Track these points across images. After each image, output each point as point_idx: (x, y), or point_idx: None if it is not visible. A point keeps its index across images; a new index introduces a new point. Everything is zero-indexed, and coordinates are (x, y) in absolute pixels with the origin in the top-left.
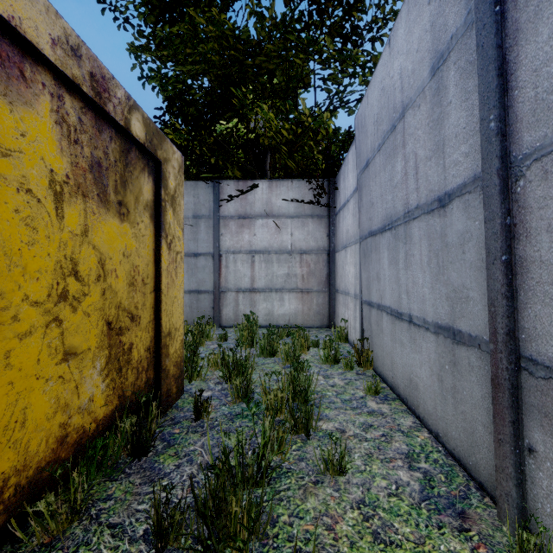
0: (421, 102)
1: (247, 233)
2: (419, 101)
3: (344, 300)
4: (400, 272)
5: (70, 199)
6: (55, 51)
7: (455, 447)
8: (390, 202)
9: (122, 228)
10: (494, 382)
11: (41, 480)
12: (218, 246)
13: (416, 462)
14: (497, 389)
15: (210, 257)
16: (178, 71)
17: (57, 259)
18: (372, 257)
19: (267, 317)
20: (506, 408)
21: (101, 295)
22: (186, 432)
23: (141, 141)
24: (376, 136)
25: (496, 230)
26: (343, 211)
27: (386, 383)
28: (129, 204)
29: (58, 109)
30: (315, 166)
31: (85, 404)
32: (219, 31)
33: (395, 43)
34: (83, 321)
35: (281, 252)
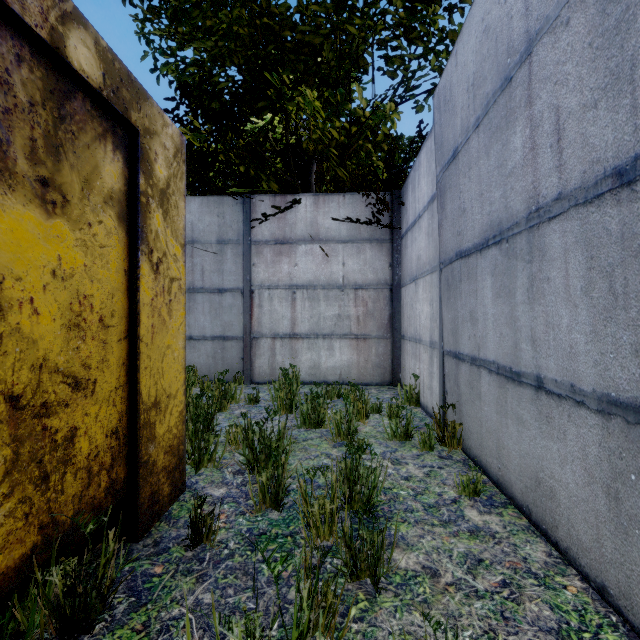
0: (572, 12)
1: (286, 263)
2: (568, 12)
3: (413, 349)
4: (518, 308)
5: None
6: None
7: None
8: (499, 201)
9: (49, 227)
10: None
11: None
12: (249, 280)
13: None
14: None
15: (239, 294)
16: (198, 54)
17: None
18: (463, 288)
19: (312, 371)
20: None
21: None
22: (172, 573)
23: (92, 82)
24: (471, 108)
25: None
26: (412, 231)
27: (487, 474)
28: (67, 187)
29: None
30: (374, 176)
31: None
32: None
33: None
34: None
35: (330, 287)
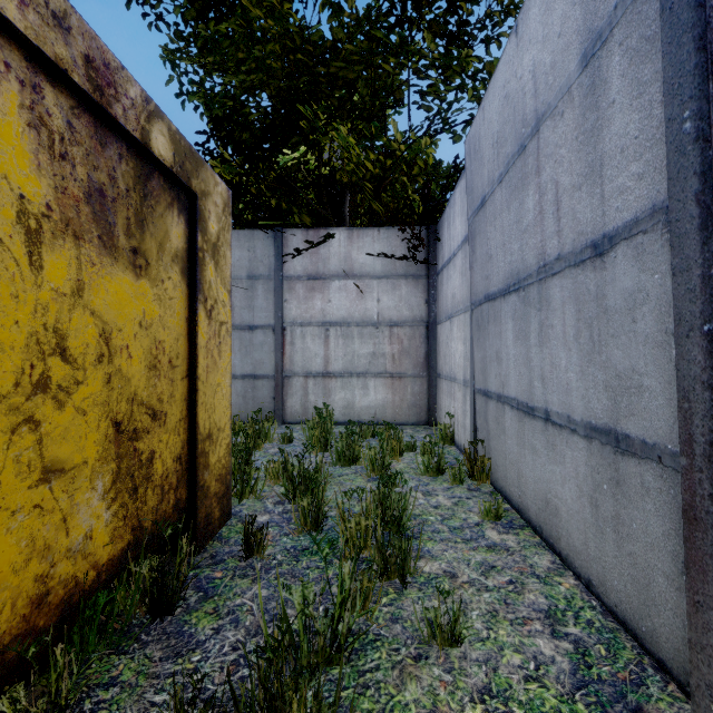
0: (565, 107)
1: (319, 299)
2: (562, 106)
3: (449, 388)
4: (532, 350)
5: (53, 240)
6: (25, 15)
7: (618, 603)
8: (517, 253)
9: (138, 287)
10: (688, 515)
11: (4, 665)
12: (280, 316)
13: (561, 625)
14: (693, 526)
15: (270, 331)
16: (228, 83)
17: (31, 330)
18: (490, 329)
19: (346, 410)
20: (710, 556)
21: (105, 384)
22: (231, 576)
23: (166, 163)
24: (496, 163)
25: (693, 285)
26: (447, 269)
27: (510, 503)
28: (148, 253)
29: (32, 105)
30: (410, 210)
31: (79, 544)
32: (281, 27)
33: (525, 29)
34: (75, 422)
35: (364, 324)
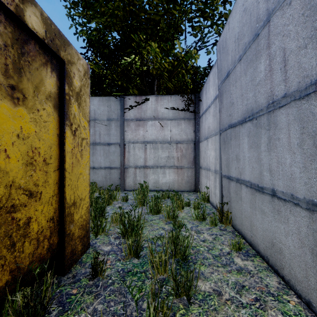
0: None
1: (142, 130)
2: None
3: (206, 173)
4: (262, 154)
5: None
6: None
7: None
8: (252, 98)
9: (15, 111)
10: None
11: None
12: (123, 138)
13: None
14: None
15: (118, 146)
16: (97, 25)
17: None
18: (232, 143)
19: (155, 184)
20: None
21: None
22: (82, 293)
23: (39, 35)
24: (237, 51)
25: None
26: (205, 114)
27: (245, 239)
28: (25, 90)
29: None
30: (186, 86)
31: None
32: None
33: None
34: None
35: (163, 142)
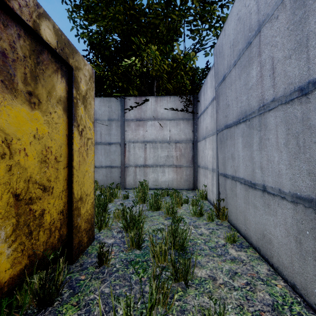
0: (279, 12)
1: (142, 130)
2: (277, 12)
3: (204, 172)
4: (254, 153)
5: None
6: None
7: None
8: (245, 101)
9: (32, 114)
10: None
11: None
12: (123, 138)
13: None
14: None
15: (118, 145)
16: (98, 28)
17: None
18: (228, 143)
19: (154, 183)
20: None
21: (6, 171)
22: (89, 278)
23: (52, 46)
24: (232, 56)
25: None
26: (203, 115)
27: (239, 232)
28: (40, 96)
29: None
30: (185, 88)
31: None
32: None
33: None
34: None
35: (163, 142)
